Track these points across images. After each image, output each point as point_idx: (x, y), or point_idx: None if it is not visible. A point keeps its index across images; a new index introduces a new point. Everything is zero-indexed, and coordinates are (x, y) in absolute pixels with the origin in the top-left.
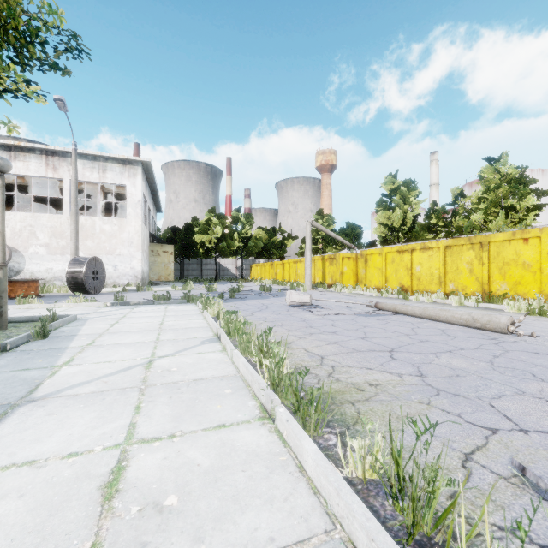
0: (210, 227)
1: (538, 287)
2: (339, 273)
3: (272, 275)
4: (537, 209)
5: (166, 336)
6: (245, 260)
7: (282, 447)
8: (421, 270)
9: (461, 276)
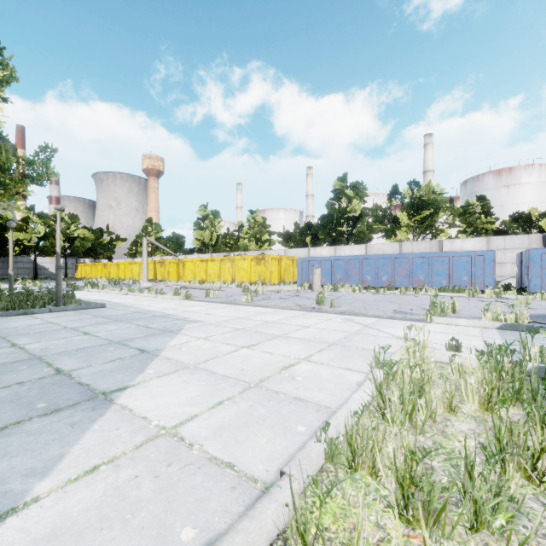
0: (28, 225)
1: (247, 278)
2: (167, 272)
3: (106, 274)
4: (267, 241)
5: (104, 295)
6: (67, 259)
7: (160, 298)
8: (211, 271)
9: (226, 274)
